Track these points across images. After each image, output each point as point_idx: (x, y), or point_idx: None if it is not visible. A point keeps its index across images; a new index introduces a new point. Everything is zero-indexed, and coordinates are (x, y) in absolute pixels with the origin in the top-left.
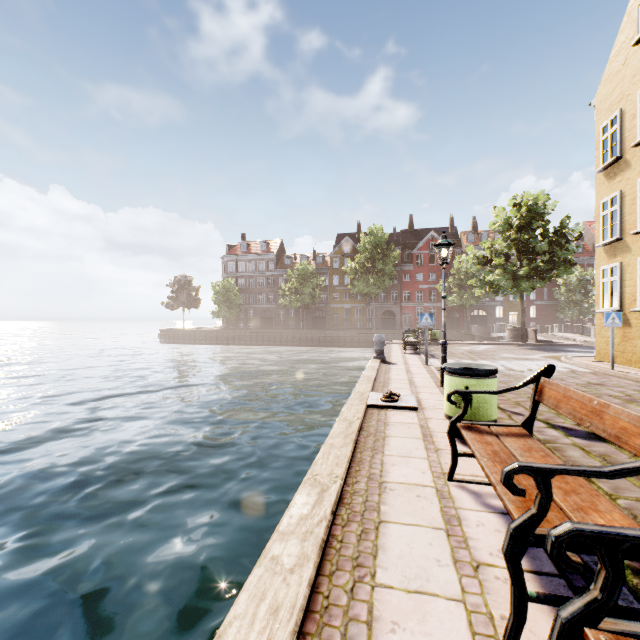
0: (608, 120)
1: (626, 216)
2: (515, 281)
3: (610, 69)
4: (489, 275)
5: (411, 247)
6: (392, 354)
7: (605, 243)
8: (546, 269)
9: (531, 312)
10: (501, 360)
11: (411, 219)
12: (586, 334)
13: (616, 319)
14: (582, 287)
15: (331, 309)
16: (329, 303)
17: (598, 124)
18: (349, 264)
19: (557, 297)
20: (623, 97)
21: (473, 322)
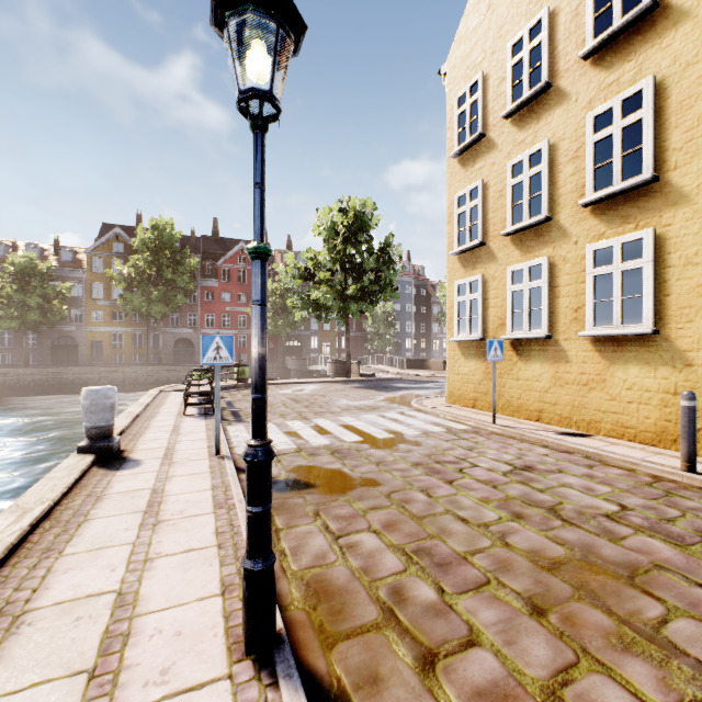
0: (466, 87)
1: (490, 213)
2: (342, 303)
3: (468, 22)
4: (314, 292)
5: (216, 258)
6: (154, 421)
7: (465, 249)
8: (373, 291)
9: (343, 343)
10: (345, 415)
11: (216, 224)
12: (388, 365)
13: (499, 350)
14: (385, 319)
15: (89, 334)
16: (85, 325)
17: (451, 96)
18: (118, 267)
19: (366, 328)
20: (486, 56)
21: (288, 353)
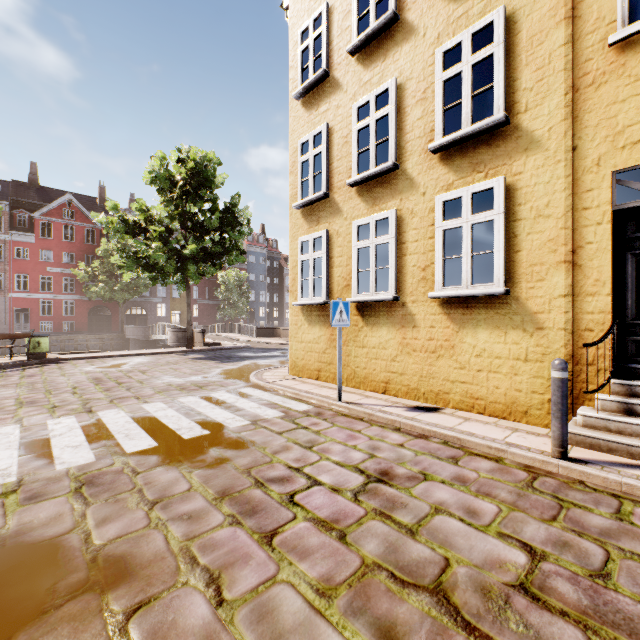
0: (310, 20)
1: (335, 162)
2: (180, 263)
3: None
4: (143, 248)
5: (33, 209)
6: None
7: (308, 200)
8: (217, 253)
9: (195, 311)
10: (155, 400)
11: (35, 169)
12: (242, 332)
13: (345, 313)
14: (238, 288)
15: None
16: None
17: (295, 30)
18: None
19: (219, 296)
20: None
21: (131, 322)
